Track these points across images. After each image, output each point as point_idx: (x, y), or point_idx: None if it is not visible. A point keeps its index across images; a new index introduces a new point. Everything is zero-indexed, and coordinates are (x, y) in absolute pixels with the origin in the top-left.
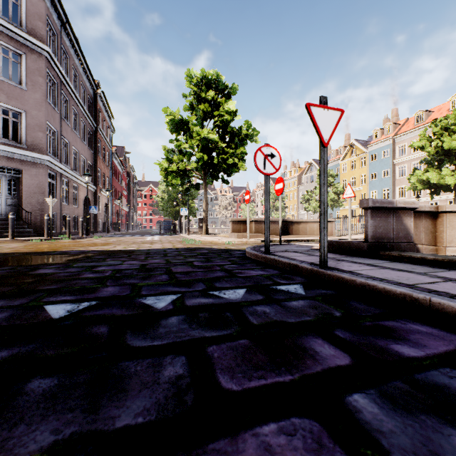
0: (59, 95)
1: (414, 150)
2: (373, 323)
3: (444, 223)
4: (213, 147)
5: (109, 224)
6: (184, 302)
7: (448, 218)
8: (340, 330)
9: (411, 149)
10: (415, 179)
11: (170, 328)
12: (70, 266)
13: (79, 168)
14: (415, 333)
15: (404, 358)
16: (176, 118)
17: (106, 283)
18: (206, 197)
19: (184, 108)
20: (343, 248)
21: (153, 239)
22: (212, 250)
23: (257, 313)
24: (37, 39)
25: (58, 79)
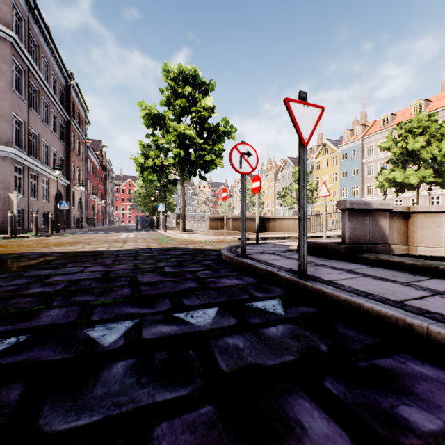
0: (26, 84)
1: (380, 151)
2: (368, 362)
3: (416, 223)
4: (190, 143)
5: (83, 220)
6: (141, 333)
7: (419, 218)
8: (330, 378)
9: (378, 149)
10: (383, 178)
11: (110, 386)
12: (20, 275)
13: (50, 161)
14: (420, 380)
15: (420, 436)
16: (152, 112)
17: (53, 302)
18: (183, 194)
19: (160, 103)
20: (320, 249)
21: (128, 236)
22: (187, 250)
23: (228, 351)
24: (0, 23)
25: (26, 67)
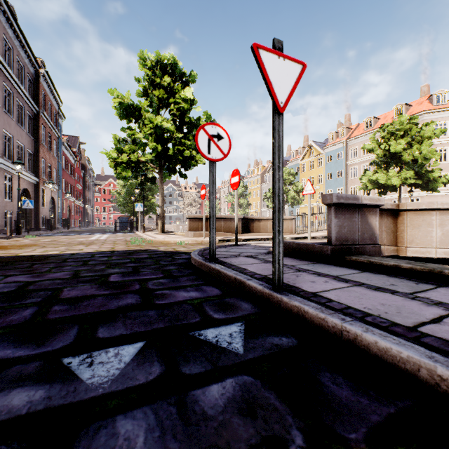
0: None
1: (364, 153)
2: None
3: (405, 222)
4: (169, 138)
5: (57, 221)
6: None
7: (409, 216)
8: None
9: (362, 152)
10: (366, 180)
11: None
12: None
13: (14, 156)
14: None
15: None
16: (125, 102)
17: None
18: (162, 192)
19: (137, 94)
20: (304, 251)
21: (99, 238)
22: (155, 253)
23: None
24: None
25: None
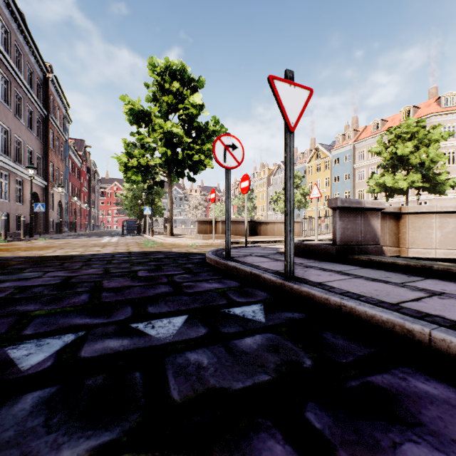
0: None
1: (371, 156)
2: (361, 381)
3: (407, 224)
4: (178, 143)
5: (64, 224)
6: (80, 350)
7: (410, 219)
8: (313, 406)
9: (369, 154)
10: (373, 183)
11: (1, 433)
12: None
13: (24, 160)
14: (427, 402)
15: None
16: (135, 108)
17: None
18: (171, 196)
19: (146, 99)
20: (311, 251)
21: (110, 240)
22: (170, 254)
23: (187, 371)
24: None
25: None
